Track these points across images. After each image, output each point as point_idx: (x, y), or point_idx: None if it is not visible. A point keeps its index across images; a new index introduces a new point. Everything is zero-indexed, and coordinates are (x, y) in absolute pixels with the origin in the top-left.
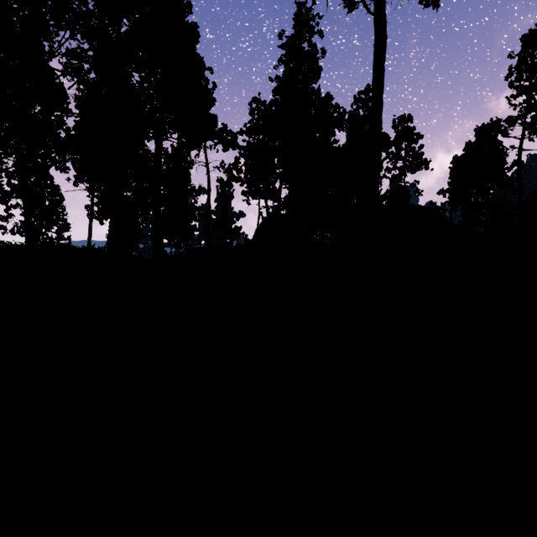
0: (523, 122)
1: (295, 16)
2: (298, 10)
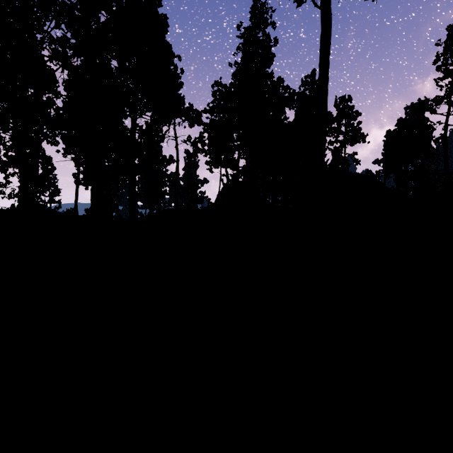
0: (449, 100)
1: (252, 9)
2: (254, 4)
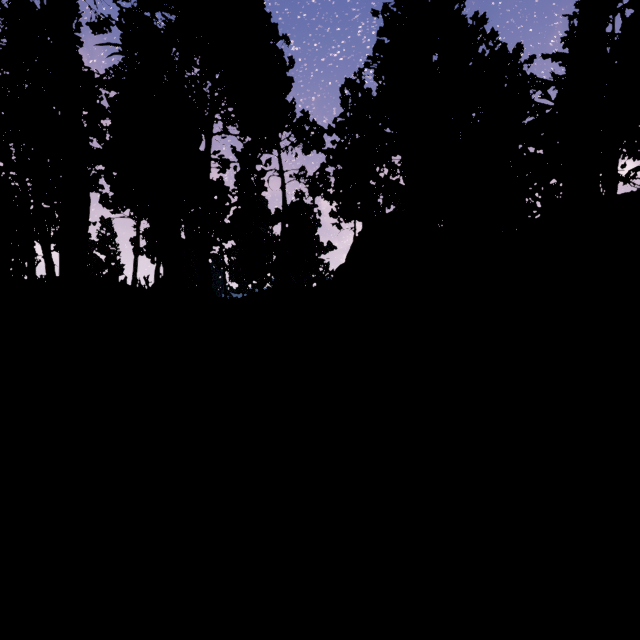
0: None
1: None
2: None
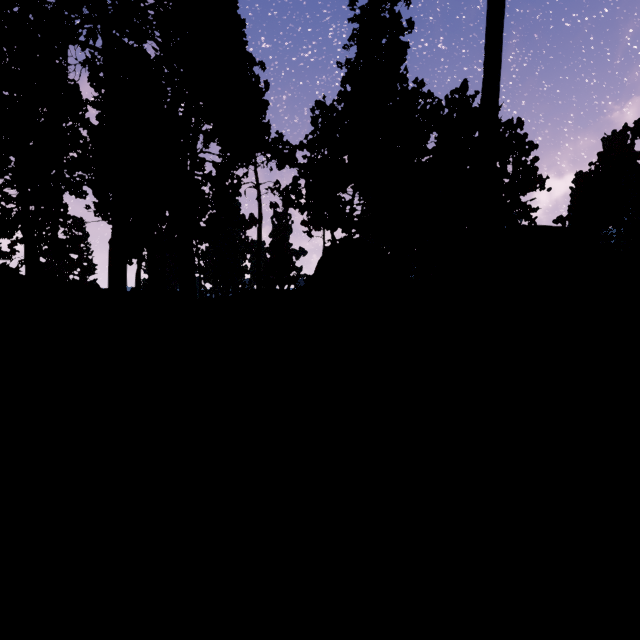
0: None
1: None
2: None
